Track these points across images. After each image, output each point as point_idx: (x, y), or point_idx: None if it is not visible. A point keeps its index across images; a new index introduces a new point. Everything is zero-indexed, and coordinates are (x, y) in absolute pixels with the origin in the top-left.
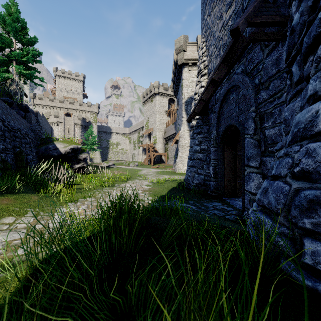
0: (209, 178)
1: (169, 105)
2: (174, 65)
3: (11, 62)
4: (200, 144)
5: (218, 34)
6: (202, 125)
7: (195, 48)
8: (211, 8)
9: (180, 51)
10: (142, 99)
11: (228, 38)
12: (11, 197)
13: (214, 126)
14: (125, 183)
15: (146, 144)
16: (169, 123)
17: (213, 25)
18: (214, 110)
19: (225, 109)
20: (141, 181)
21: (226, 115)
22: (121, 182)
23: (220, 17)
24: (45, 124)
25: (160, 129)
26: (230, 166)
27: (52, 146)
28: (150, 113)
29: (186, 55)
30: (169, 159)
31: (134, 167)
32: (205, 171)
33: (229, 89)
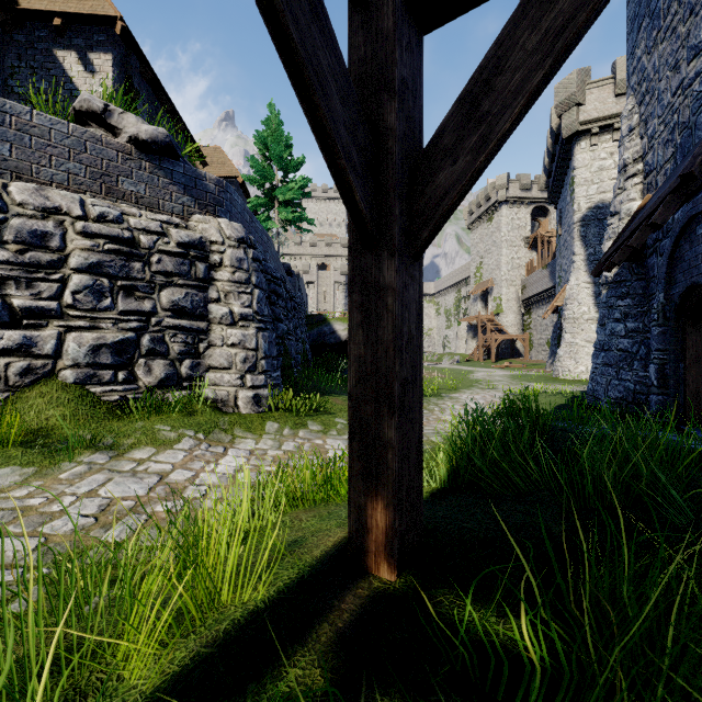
0: (648, 389)
1: (532, 222)
2: (551, 138)
3: (271, 202)
4: (625, 318)
5: (670, 100)
6: (629, 280)
7: (608, 92)
8: (653, 41)
9: (567, 108)
10: (466, 218)
11: (692, 115)
12: (339, 398)
13: (660, 283)
14: (458, 393)
15: (476, 316)
16: (535, 265)
17: (658, 77)
18: (661, 251)
19: (686, 251)
20: (486, 392)
21: (688, 263)
22: (449, 391)
23: (675, 67)
24: (303, 290)
25: (510, 280)
26: (699, 365)
27: (328, 329)
28: (485, 247)
29: (583, 113)
30: (535, 348)
31: (454, 366)
32: (637, 375)
33: (695, 215)
